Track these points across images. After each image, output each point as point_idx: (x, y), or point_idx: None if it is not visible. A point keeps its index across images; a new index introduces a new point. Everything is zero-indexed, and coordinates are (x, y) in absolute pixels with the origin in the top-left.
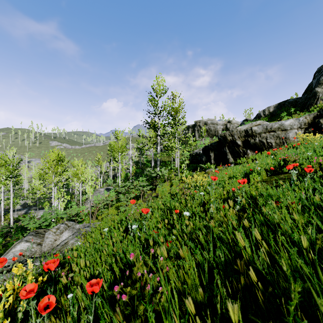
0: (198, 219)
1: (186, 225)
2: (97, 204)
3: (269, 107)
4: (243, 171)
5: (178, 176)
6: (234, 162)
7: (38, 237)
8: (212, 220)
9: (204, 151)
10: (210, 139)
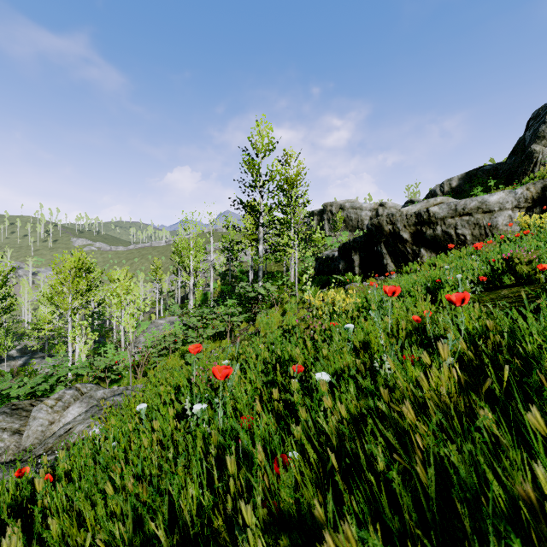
0: (354, 391)
1: (323, 406)
2: (148, 347)
3: (451, 179)
4: (421, 285)
5: (295, 297)
6: (397, 270)
7: (16, 417)
8: (407, 404)
9: (341, 252)
10: (349, 234)
